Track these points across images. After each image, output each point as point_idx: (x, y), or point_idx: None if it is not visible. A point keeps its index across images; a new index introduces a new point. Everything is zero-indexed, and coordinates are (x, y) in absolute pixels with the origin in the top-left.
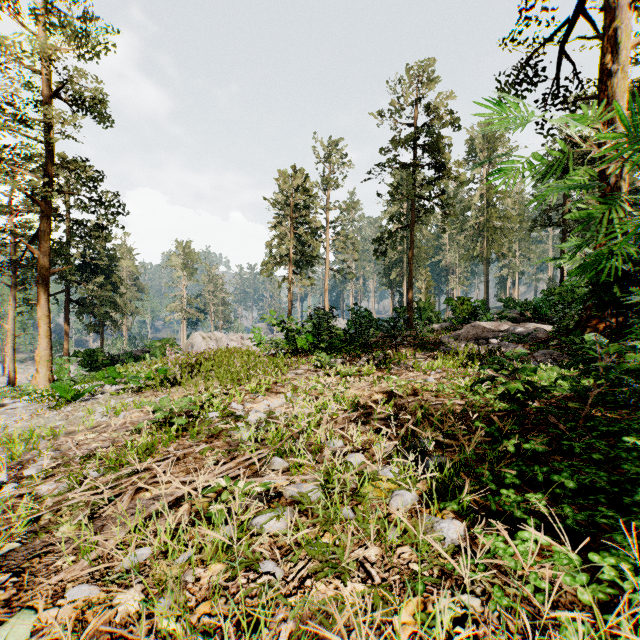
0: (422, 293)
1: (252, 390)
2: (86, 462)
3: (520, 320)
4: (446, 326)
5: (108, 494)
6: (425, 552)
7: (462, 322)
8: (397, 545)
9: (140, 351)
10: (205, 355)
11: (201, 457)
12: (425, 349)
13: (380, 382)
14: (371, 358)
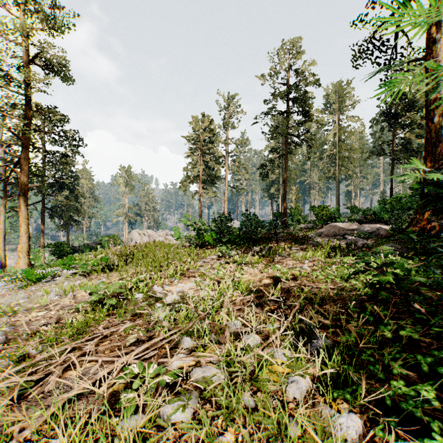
0: (293, 202)
1: (170, 275)
2: (30, 339)
3: (364, 222)
4: (310, 226)
5: (36, 376)
6: None
7: (322, 223)
8: None
9: (94, 243)
10: (137, 247)
11: (124, 335)
12: (298, 243)
13: (267, 269)
14: (259, 250)
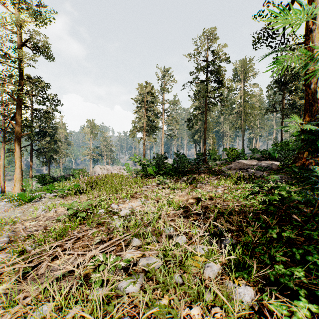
0: (211, 146)
1: (123, 197)
2: (26, 240)
3: (262, 159)
4: (223, 162)
5: (32, 263)
6: (231, 313)
7: (232, 160)
8: (211, 305)
9: (68, 175)
10: (99, 177)
11: (92, 237)
12: (214, 174)
13: (192, 192)
14: (186, 179)
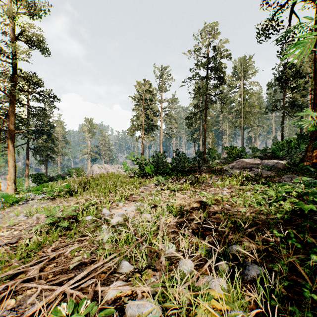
0: (210, 144)
1: (117, 200)
2: None
3: (264, 158)
4: (223, 161)
5: None
6: None
7: (233, 159)
8: None
9: (65, 174)
10: (93, 177)
11: (70, 257)
12: (216, 174)
13: (194, 194)
14: (187, 179)
